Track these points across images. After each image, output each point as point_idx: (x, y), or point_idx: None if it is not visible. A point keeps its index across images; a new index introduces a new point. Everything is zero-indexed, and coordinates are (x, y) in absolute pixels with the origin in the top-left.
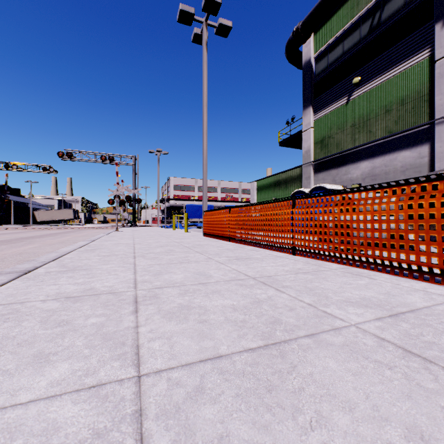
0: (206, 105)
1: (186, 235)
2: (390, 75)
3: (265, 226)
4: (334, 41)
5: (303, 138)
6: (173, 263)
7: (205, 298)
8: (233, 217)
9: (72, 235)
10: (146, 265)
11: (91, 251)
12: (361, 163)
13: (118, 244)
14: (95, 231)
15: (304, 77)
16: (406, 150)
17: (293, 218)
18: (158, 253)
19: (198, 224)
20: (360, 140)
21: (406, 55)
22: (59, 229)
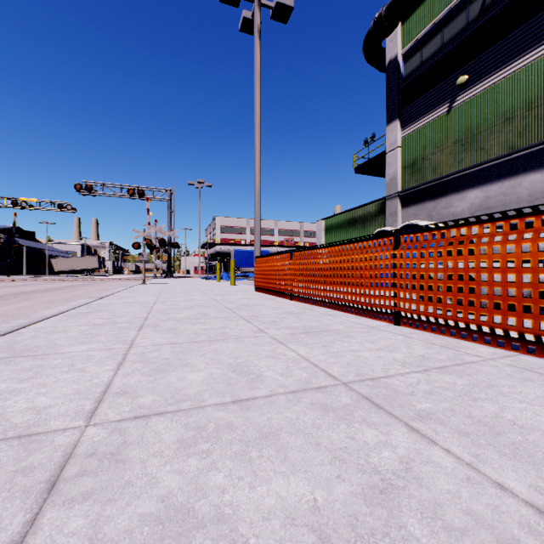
0: (258, 113)
1: (232, 289)
2: (512, 69)
3: (346, 278)
4: (429, 30)
5: (387, 161)
6: (196, 342)
7: (238, 468)
8: (296, 265)
9: (87, 289)
10: (150, 345)
11: (83, 315)
12: (468, 192)
13: (131, 303)
14: (119, 283)
15: (389, 81)
16: (536, 173)
17: (396, 266)
18: (181, 320)
19: (250, 274)
20: (467, 161)
21: (535, 40)
22: (76, 281)
